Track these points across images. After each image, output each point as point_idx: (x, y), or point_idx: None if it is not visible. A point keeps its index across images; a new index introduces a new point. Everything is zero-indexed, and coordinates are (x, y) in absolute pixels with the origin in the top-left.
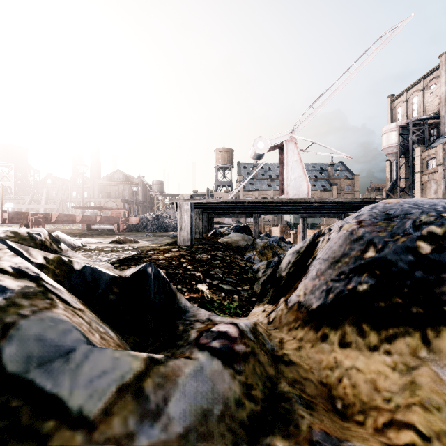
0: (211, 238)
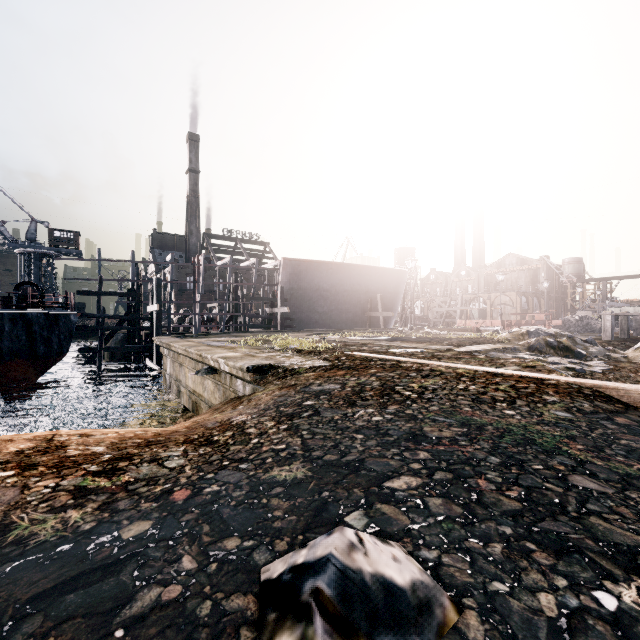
0: (637, 338)
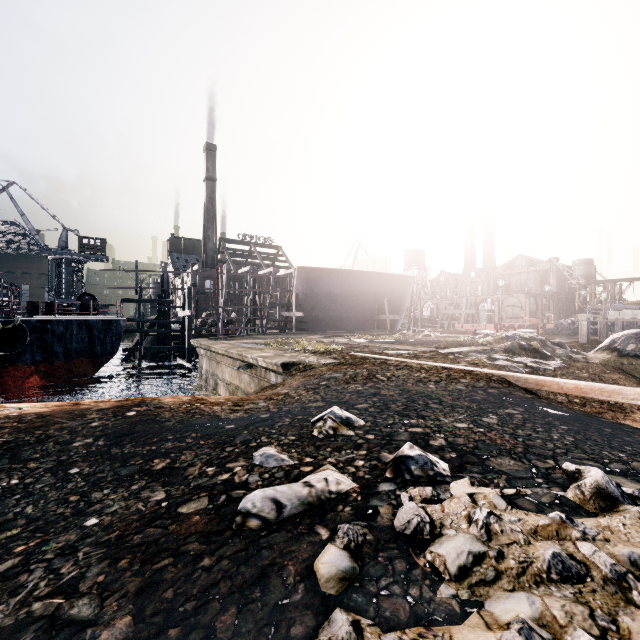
0: None
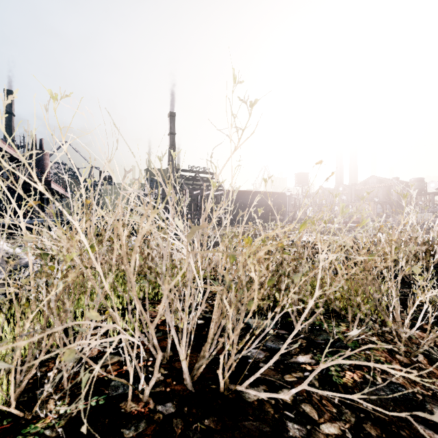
0: None
